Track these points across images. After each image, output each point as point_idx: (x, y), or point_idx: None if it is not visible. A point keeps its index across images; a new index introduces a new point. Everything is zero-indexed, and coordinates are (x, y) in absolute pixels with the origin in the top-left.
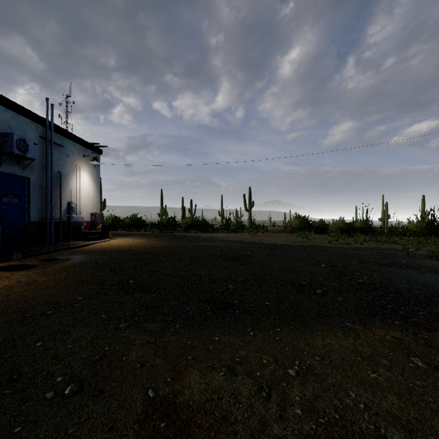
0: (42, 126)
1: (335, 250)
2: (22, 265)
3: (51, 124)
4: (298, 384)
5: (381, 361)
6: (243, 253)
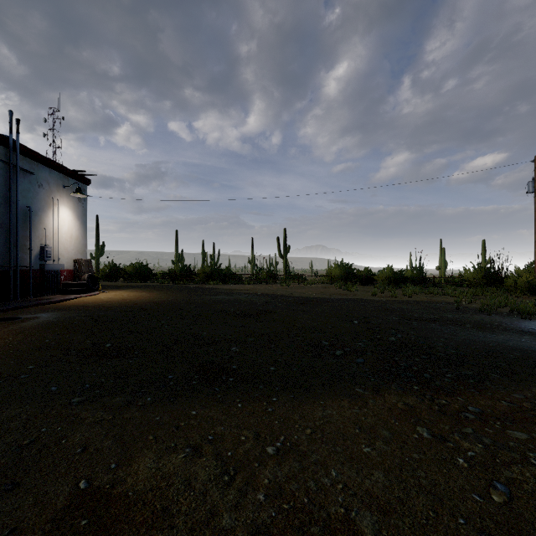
0: (3, 147)
1: (377, 303)
2: None
3: (16, 145)
4: (273, 464)
5: (382, 433)
6: (264, 308)
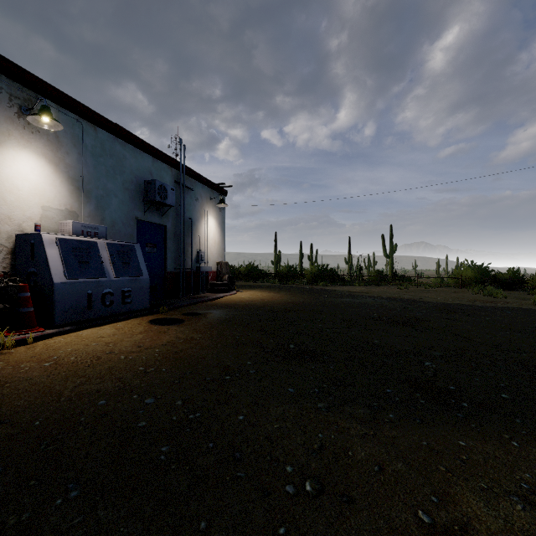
0: (176, 170)
1: None
2: (171, 318)
3: (183, 167)
4: None
5: None
6: (410, 315)
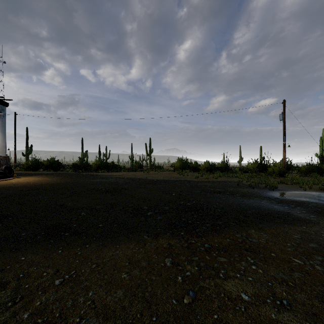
0: None
1: (194, 183)
2: None
3: None
4: (53, 291)
5: (142, 264)
6: (121, 187)
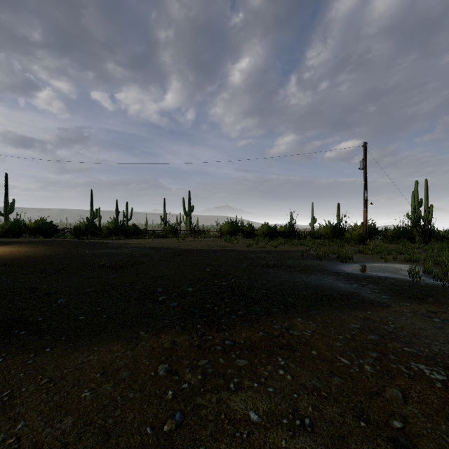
0: None
1: (243, 253)
2: None
3: None
4: None
5: (121, 374)
6: (136, 260)
